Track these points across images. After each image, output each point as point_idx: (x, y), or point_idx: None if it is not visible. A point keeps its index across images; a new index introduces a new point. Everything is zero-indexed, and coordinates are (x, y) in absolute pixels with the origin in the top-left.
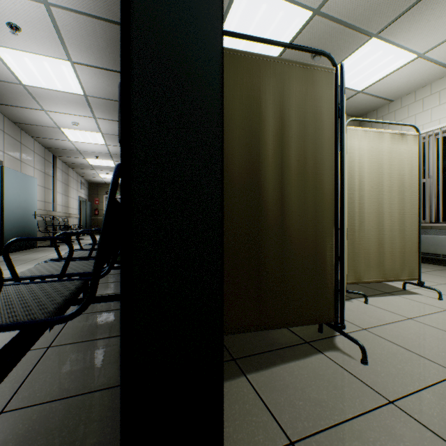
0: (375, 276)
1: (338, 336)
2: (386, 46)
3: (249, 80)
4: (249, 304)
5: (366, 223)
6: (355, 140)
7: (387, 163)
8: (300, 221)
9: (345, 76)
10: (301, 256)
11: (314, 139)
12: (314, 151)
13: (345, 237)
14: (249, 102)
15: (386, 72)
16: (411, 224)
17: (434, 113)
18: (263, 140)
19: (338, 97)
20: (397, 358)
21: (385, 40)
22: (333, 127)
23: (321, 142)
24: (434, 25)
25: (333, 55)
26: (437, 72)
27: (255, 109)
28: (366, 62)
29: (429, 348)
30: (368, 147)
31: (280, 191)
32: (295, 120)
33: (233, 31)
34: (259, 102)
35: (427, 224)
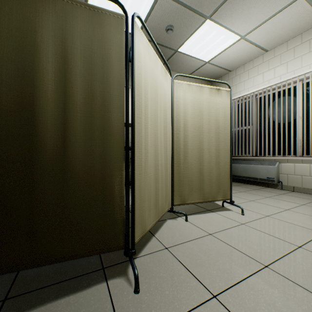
0: (197, 198)
1: (138, 258)
2: (218, 27)
3: (21, 11)
4: (21, 241)
5: (189, 157)
6: (180, 91)
7: (206, 111)
8: (86, 156)
9: (195, 49)
10: (86, 190)
11: (103, 79)
12: (103, 90)
13: (146, 170)
14: (22, 34)
15: (222, 48)
16: (225, 157)
17: (255, 80)
18: (39, 74)
19: (128, 42)
20: (172, 281)
21: (216, 22)
22: (123, 69)
23: (109, 82)
24: (247, 14)
25: (182, 31)
26: (255, 51)
27: (29, 42)
28: (206, 39)
29: (207, 265)
30: (192, 97)
31: (63, 127)
32: (80, 58)
33: (98, 1)
34: (34, 36)
35: (250, 157)
